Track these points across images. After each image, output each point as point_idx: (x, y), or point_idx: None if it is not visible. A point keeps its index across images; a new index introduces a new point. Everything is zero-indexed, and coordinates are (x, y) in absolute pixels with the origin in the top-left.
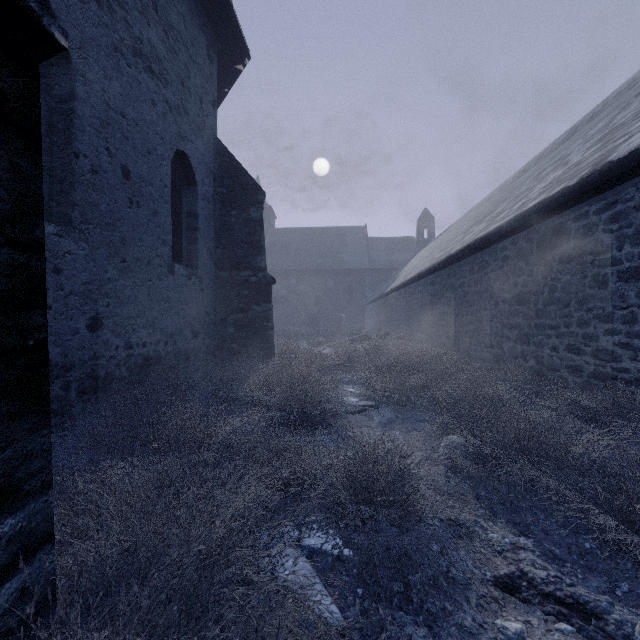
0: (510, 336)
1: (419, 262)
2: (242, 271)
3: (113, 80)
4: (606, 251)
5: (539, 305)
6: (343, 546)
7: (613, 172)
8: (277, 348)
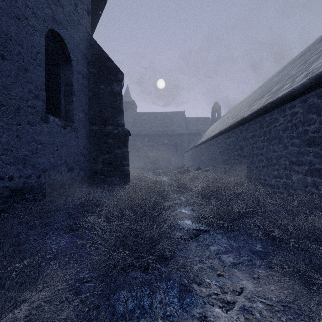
0: (299, 170)
1: (216, 127)
2: (107, 126)
3: None
4: None
5: None
6: None
7: None
8: (134, 177)
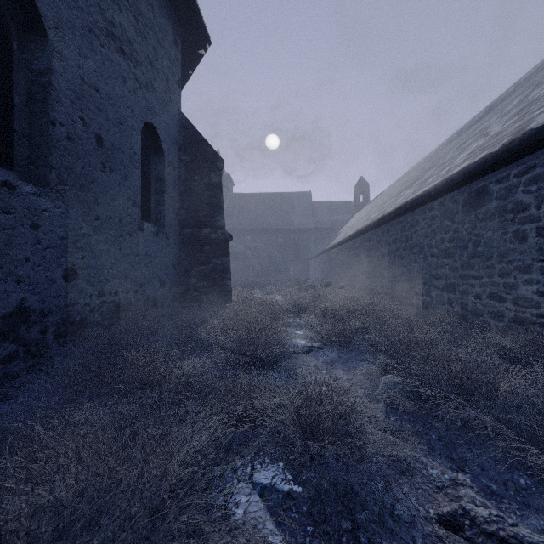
0: (438, 285)
1: (356, 222)
2: (204, 229)
3: (87, 58)
4: (525, 210)
5: (464, 258)
6: (293, 483)
7: (533, 139)
8: (234, 296)
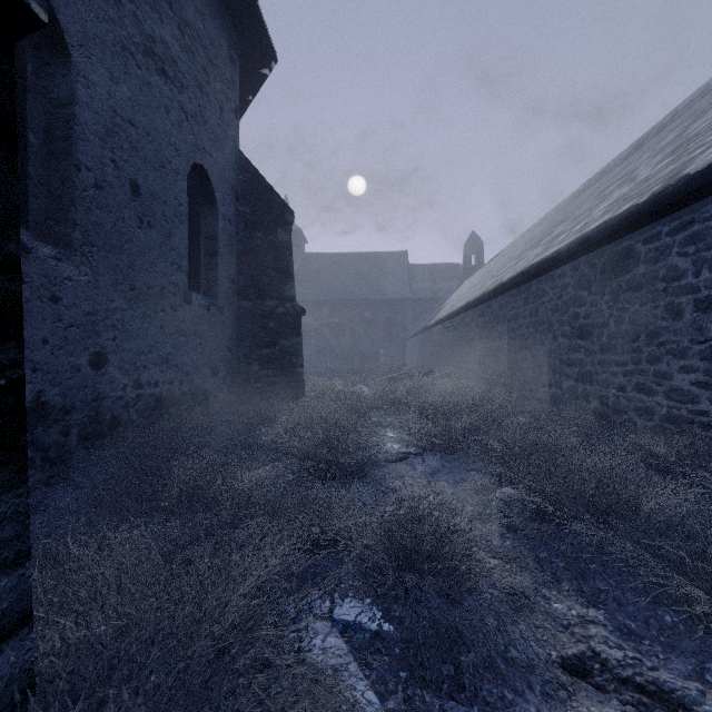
0: (570, 374)
1: (466, 291)
2: (268, 301)
3: (120, 83)
4: (681, 277)
5: (603, 339)
6: (383, 620)
7: (690, 187)
8: (308, 387)
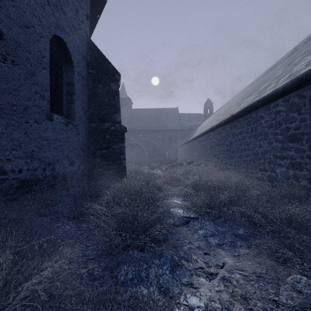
0: (282, 164)
1: (208, 124)
2: (105, 123)
3: None
4: None
5: None
6: None
7: None
8: (129, 170)
